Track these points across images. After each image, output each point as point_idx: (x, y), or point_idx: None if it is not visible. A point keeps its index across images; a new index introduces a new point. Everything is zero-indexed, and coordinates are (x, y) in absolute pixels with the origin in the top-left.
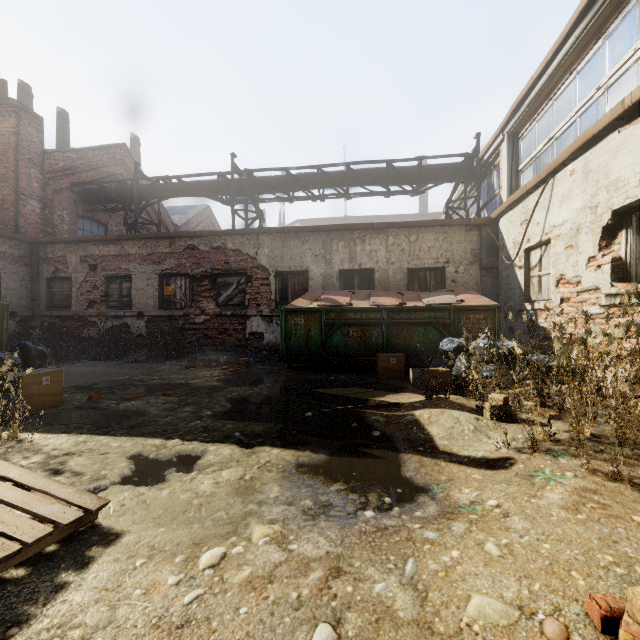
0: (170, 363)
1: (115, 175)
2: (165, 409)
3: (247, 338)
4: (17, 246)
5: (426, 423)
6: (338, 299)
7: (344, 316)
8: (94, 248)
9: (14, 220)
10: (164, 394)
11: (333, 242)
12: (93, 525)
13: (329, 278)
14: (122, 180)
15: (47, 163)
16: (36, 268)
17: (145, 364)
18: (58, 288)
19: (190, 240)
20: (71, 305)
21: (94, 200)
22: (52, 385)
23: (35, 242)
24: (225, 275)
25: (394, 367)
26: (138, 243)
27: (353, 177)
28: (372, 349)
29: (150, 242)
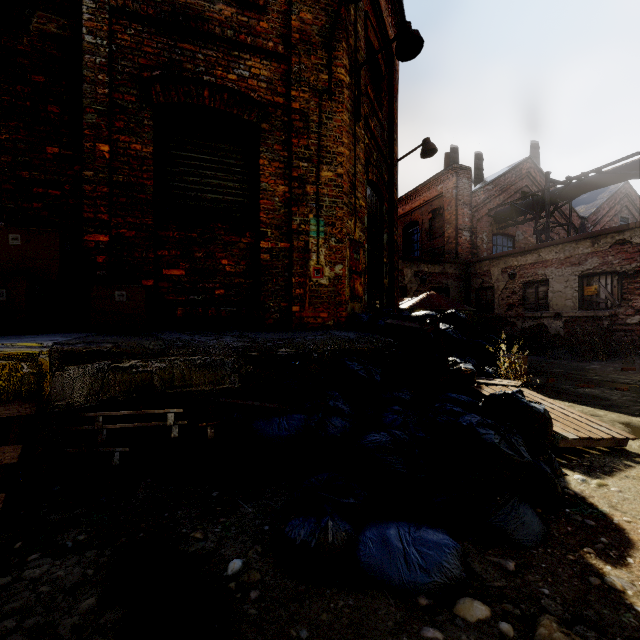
0: (598, 363)
1: (520, 189)
2: (627, 400)
3: None
4: (457, 268)
5: None
6: None
7: None
8: (512, 260)
9: (455, 249)
10: (616, 388)
11: None
12: (623, 449)
13: None
14: (533, 193)
15: (473, 201)
16: (468, 282)
17: (569, 362)
18: (483, 295)
19: (618, 235)
20: (493, 308)
21: (506, 218)
22: (521, 366)
23: (468, 263)
24: None
25: None
26: (554, 249)
27: None
28: None
29: (568, 245)
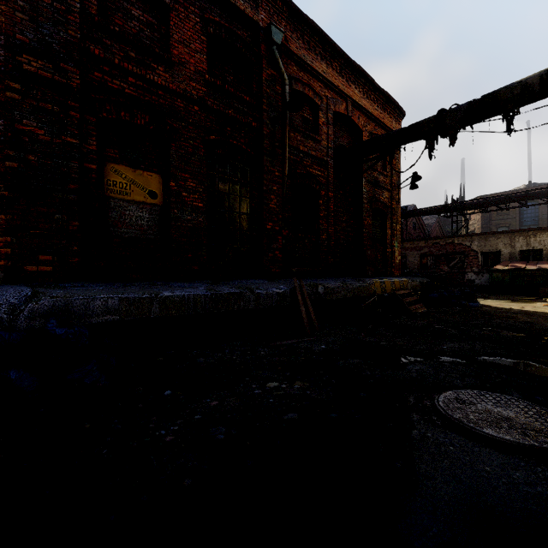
0: None
1: None
2: None
3: (465, 282)
4: None
5: (547, 300)
6: (518, 265)
7: (521, 272)
8: None
9: None
10: None
11: (515, 237)
12: None
13: (513, 254)
14: None
15: None
16: None
17: None
18: None
19: (435, 240)
20: None
21: None
22: None
23: None
24: (452, 254)
25: (547, 292)
26: (409, 243)
27: (530, 196)
28: (537, 286)
29: (415, 242)
